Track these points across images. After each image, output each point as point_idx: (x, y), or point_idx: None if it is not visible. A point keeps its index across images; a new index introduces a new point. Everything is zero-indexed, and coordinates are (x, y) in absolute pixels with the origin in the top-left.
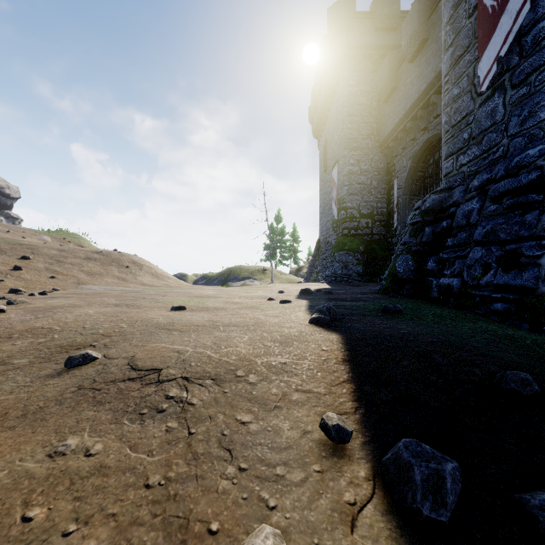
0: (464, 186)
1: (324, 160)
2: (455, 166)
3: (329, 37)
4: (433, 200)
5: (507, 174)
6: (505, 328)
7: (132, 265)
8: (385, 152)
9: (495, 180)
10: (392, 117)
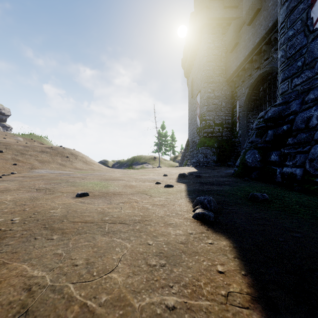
0: (300, 100)
1: (191, 90)
2: (290, 86)
3: (195, 12)
4: (273, 111)
5: None
6: None
7: (70, 155)
8: (230, 84)
9: None
10: (235, 61)
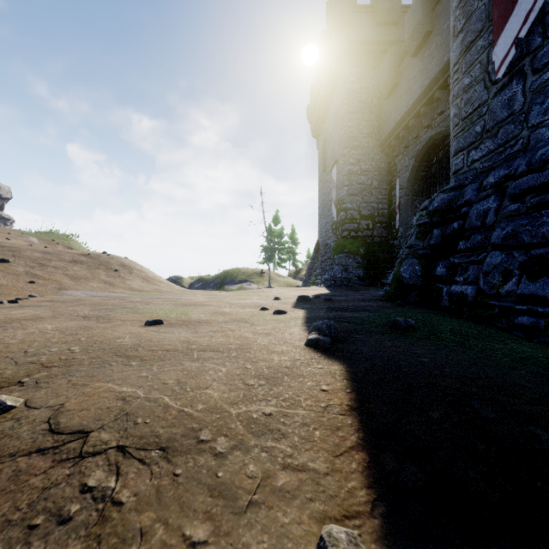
0: (477, 184)
1: (323, 160)
2: (465, 162)
3: (329, 31)
4: (441, 199)
5: (530, 168)
6: (541, 350)
7: (121, 268)
8: (386, 151)
9: (514, 177)
10: (393, 114)
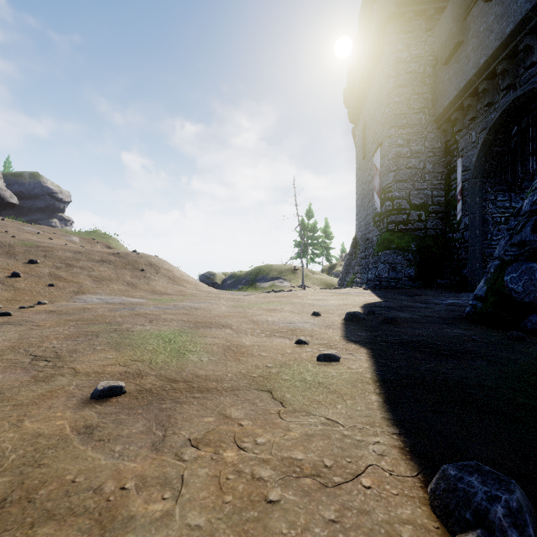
0: None
1: (363, 145)
2: None
3: None
4: None
5: None
6: None
7: (148, 267)
8: (443, 128)
9: None
10: (455, 80)
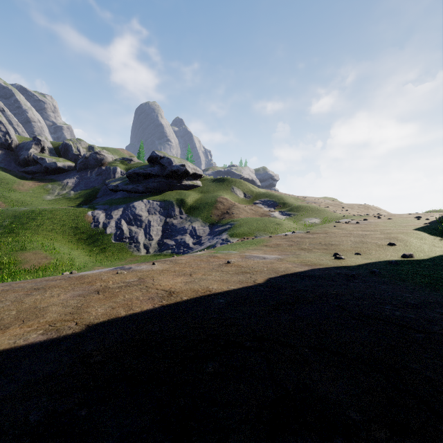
0: None
1: None
2: None
3: None
4: None
5: None
6: None
7: (376, 209)
8: None
9: None
10: None
